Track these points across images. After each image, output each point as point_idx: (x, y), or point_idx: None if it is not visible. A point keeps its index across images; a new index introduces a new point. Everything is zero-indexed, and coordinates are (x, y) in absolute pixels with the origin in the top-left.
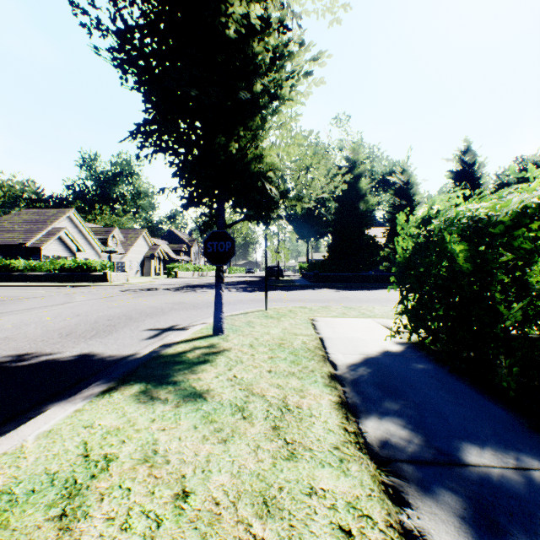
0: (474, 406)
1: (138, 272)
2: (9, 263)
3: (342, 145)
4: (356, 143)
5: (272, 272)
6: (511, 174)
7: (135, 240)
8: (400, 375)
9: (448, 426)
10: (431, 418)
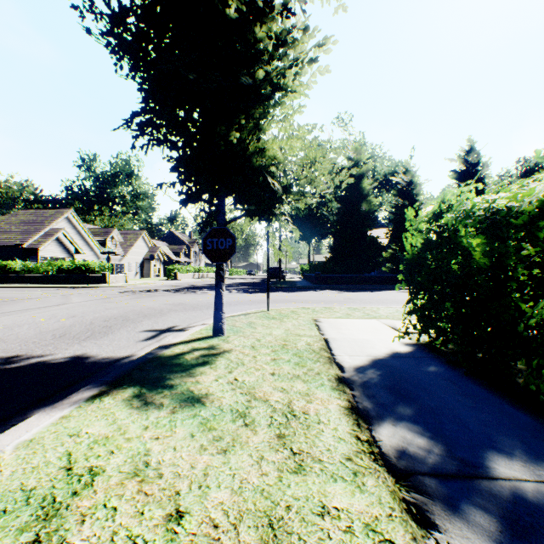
0: (495, 411)
1: (138, 273)
2: (6, 264)
3: (344, 145)
4: (358, 143)
5: (273, 274)
6: (537, 158)
7: (134, 241)
8: (412, 377)
9: (470, 434)
10: (450, 425)
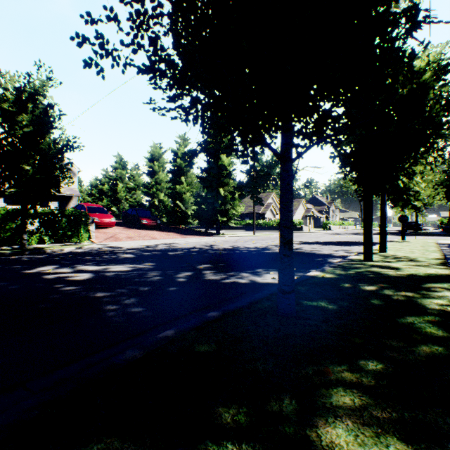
0: None
1: None
2: (256, 222)
3: None
4: None
5: (409, 226)
6: None
7: (297, 206)
8: None
9: None
10: None
